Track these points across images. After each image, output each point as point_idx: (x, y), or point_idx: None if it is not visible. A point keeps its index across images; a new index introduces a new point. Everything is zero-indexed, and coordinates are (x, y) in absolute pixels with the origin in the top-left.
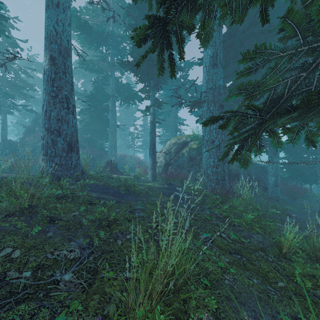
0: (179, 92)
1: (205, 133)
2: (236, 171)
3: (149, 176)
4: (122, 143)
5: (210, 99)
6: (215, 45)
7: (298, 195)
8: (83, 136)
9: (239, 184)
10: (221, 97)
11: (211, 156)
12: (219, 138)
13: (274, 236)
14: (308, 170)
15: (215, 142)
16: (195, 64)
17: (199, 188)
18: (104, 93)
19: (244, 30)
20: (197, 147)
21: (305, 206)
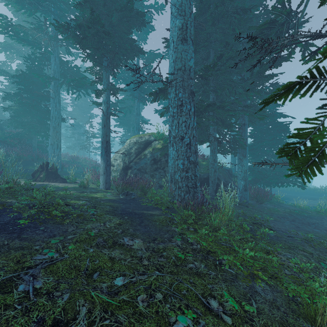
0: (142, 86)
1: (172, 127)
2: (205, 175)
3: (101, 183)
4: (75, 143)
5: (179, 83)
6: (184, 15)
7: (264, 199)
8: (12, 131)
9: (218, 194)
10: (191, 82)
11: (180, 156)
12: (189, 134)
13: (287, 285)
14: (270, 173)
15: (185, 138)
16: (160, 57)
17: (165, 198)
18: (43, 75)
19: (217, 5)
20: (162, 146)
21: (272, 210)
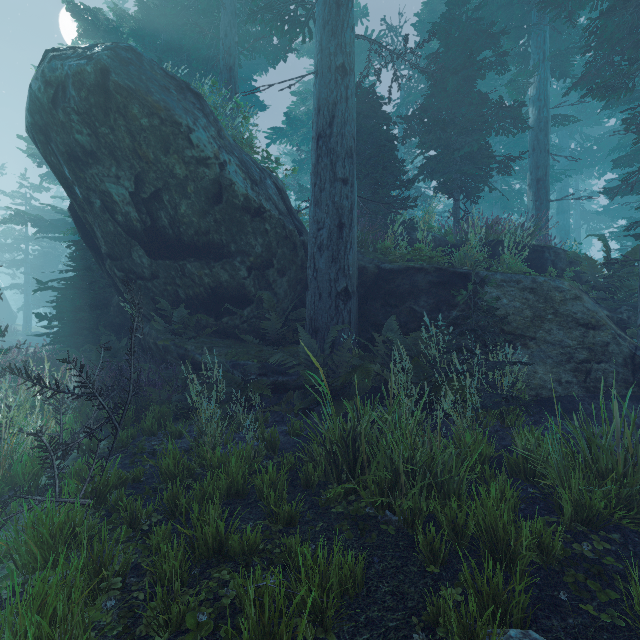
0: None
1: None
2: None
3: None
4: None
5: None
6: None
7: None
8: None
9: None
10: None
11: None
12: None
13: None
14: None
15: None
16: None
17: None
18: None
19: None
20: None
21: None
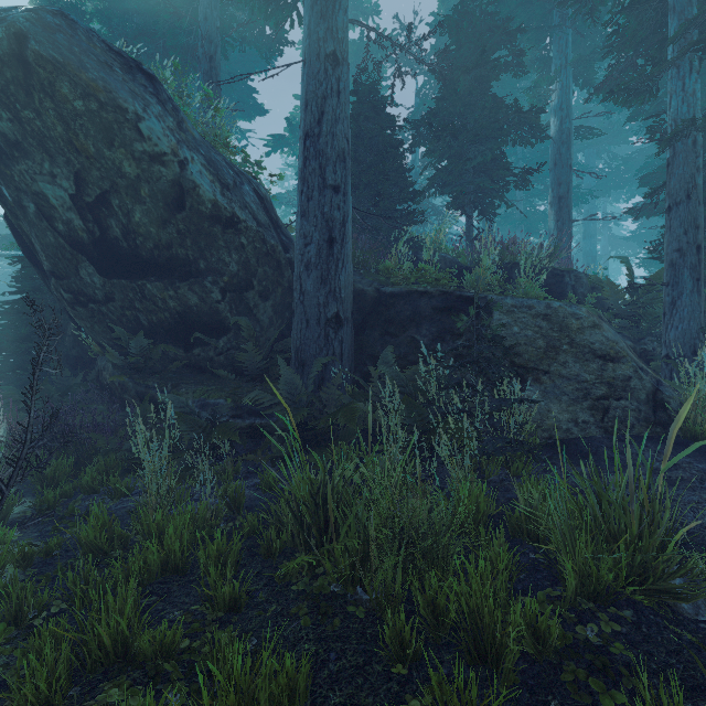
0: None
1: None
2: None
3: None
4: None
5: None
6: None
7: None
8: None
9: None
10: None
11: None
12: None
13: None
14: None
15: None
16: None
17: None
18: None
19: None
20: None
21: None
